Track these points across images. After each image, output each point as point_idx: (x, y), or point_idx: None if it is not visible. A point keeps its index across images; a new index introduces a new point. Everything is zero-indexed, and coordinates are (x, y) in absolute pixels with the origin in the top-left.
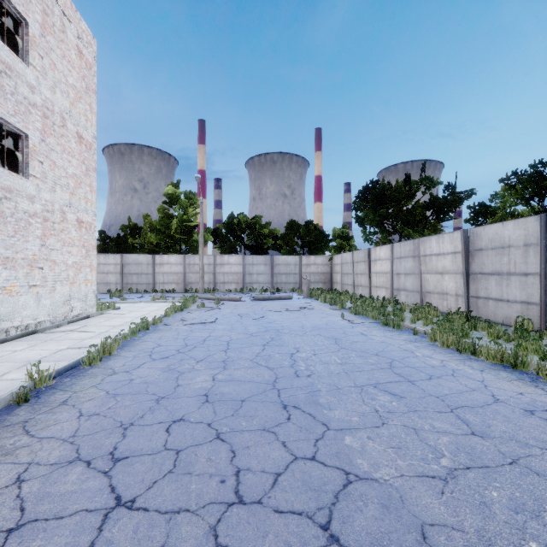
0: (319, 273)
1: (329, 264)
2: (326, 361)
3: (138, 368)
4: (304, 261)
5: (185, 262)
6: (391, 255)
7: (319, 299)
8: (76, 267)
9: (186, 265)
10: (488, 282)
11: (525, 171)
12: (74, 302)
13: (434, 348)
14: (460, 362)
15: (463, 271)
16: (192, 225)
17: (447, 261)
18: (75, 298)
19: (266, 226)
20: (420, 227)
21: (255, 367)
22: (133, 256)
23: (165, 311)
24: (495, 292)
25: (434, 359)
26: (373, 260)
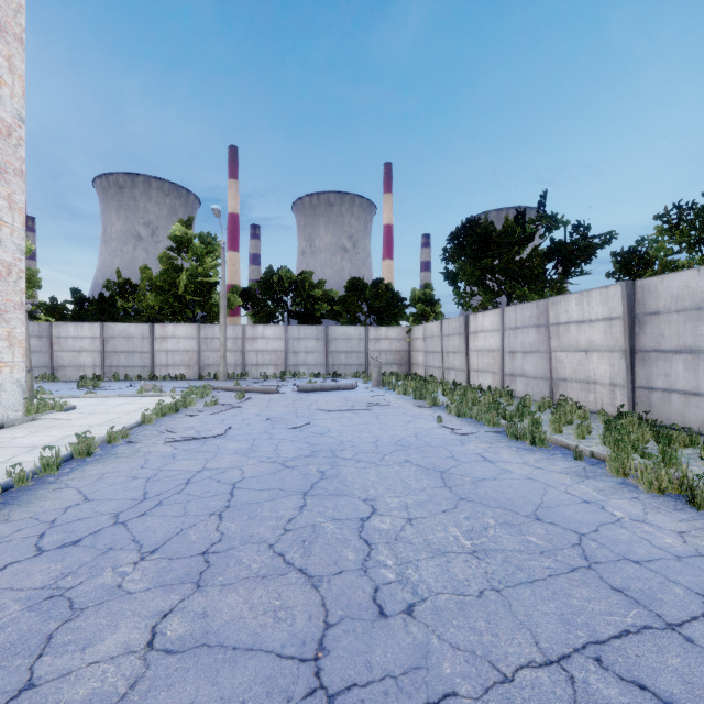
0: (392, 350)
1: (406, 339)
2: (438, 543)
3: None
4: (372, 335)
5: (200, 335)
6: (500, 324)
7: (395, 389)
8: None
9: (201, 339)
10: (670, 365)
11: (693, 203)
12: None
13: (635, 494)
14: None
15: (626, 347)
16: (211, 281)
17: (596, 331)
18: None
19: (318, 286)
20: (540, 285)
21: (275, 574)
22: (121, 326)
23: (142, 415)
24: (684, 381)
25: (661, 529)
26: (473, 332)
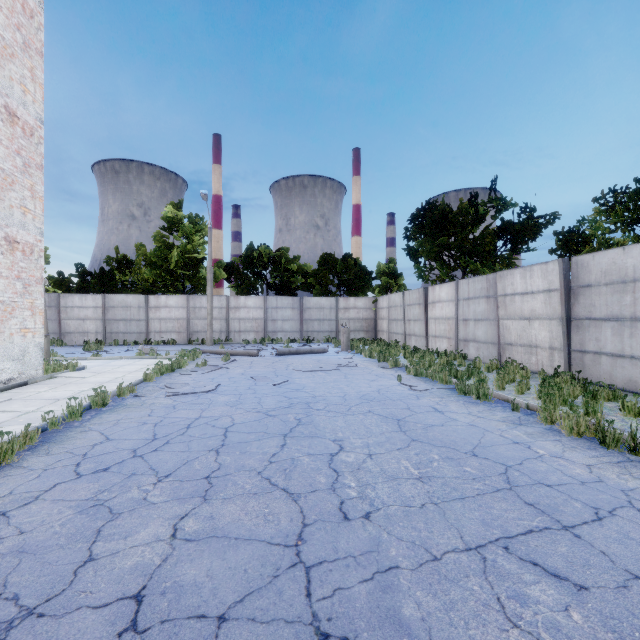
0: (360, 319)
1: (373, 308)
2: (392, 472)
3: (31, 503)
4: (342, 305)
5: (189, 305)
6: (455, 295)
7: (362, 353)
8: (4, 310)
9: (190, 309)
10: (600, 331)
11: (626, 187)
12: (0, 361)
13: (558, 437)
14: (621, 470)
15: (562, 315)
16: (199, 257)
17: (537, 302)
18: (2, 356)
19: (294, 261)
20: (491, 260)
21: (263, 492)
22: (120, 297)
23: (144, 373)
24: (611, 345)
25: (574, 463)
26: (431, 302)
